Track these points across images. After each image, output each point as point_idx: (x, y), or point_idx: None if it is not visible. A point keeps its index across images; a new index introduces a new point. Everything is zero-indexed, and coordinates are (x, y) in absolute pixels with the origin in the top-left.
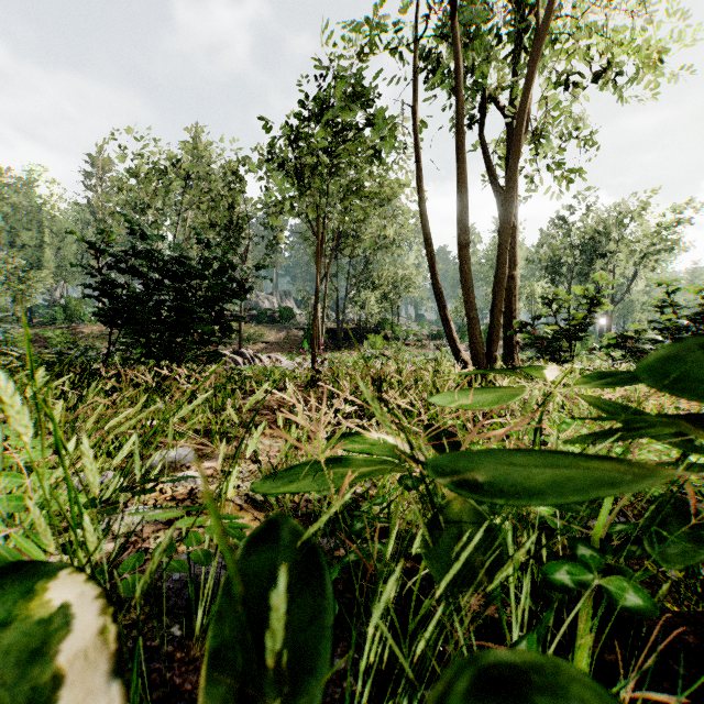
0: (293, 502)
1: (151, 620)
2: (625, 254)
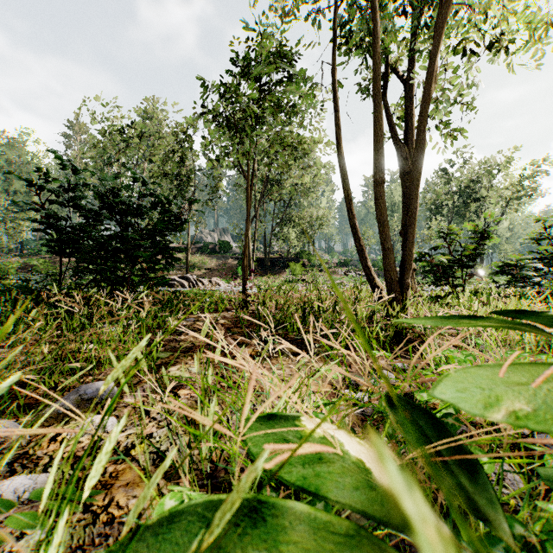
0: (210, 461)
1: None
2: (494, 199)
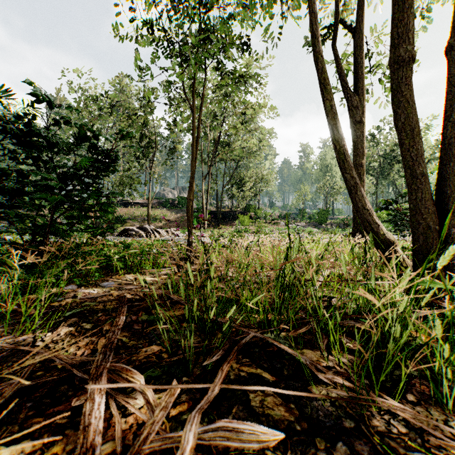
0: None
1: None
2: None
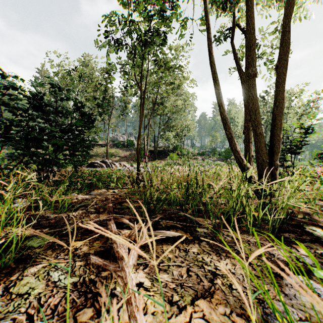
0: None
1: None
2: (292, 114)
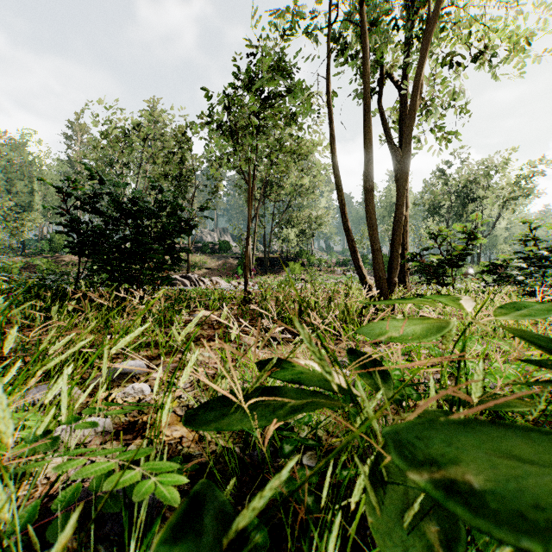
0: None
1: (85, 549)
2: (491, 199)
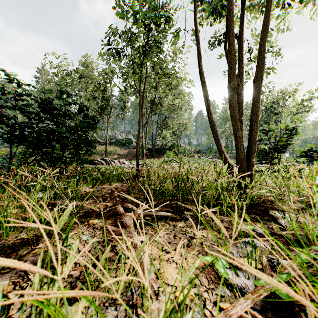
0: None
1: None
2: (286, 113)
